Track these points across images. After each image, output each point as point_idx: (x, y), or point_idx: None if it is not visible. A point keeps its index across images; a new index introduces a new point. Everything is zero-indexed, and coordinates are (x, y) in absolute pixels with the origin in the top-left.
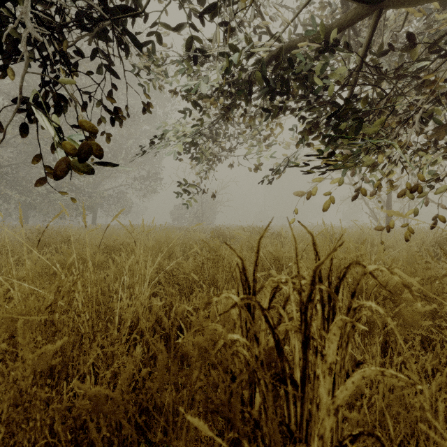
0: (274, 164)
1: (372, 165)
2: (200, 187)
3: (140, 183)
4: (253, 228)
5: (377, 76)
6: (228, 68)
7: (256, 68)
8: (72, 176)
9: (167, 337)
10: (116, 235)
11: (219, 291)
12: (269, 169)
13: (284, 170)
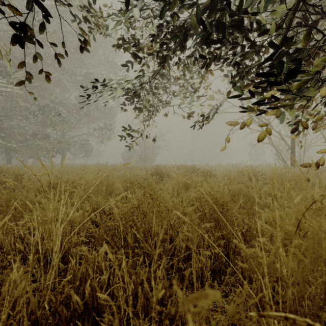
0: (199, 119)
1: (300, 107)
2: (143, 135)
3: (98, 132)
4: (185, 166)
5: (315, 14)
6: (164, 7)
7: (193, 9)
8: (44, 126)
9: (80, 322)
10: (73, 172)
11: (155, 239)
12: (201, 115)
13: (213, 117)
